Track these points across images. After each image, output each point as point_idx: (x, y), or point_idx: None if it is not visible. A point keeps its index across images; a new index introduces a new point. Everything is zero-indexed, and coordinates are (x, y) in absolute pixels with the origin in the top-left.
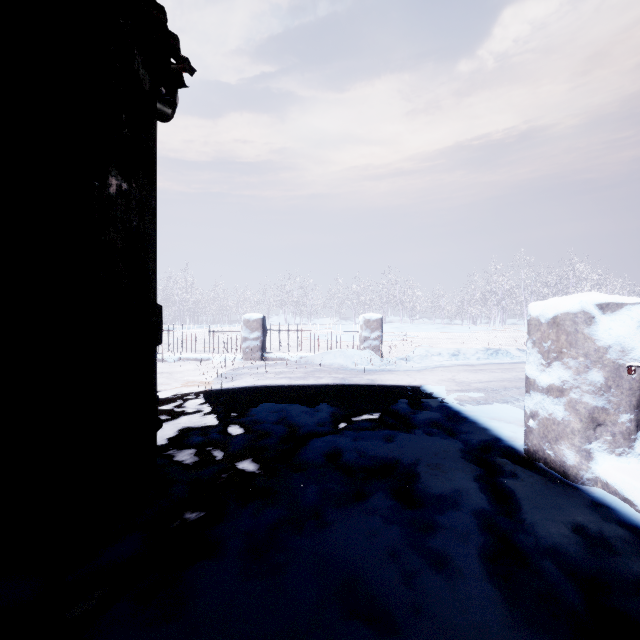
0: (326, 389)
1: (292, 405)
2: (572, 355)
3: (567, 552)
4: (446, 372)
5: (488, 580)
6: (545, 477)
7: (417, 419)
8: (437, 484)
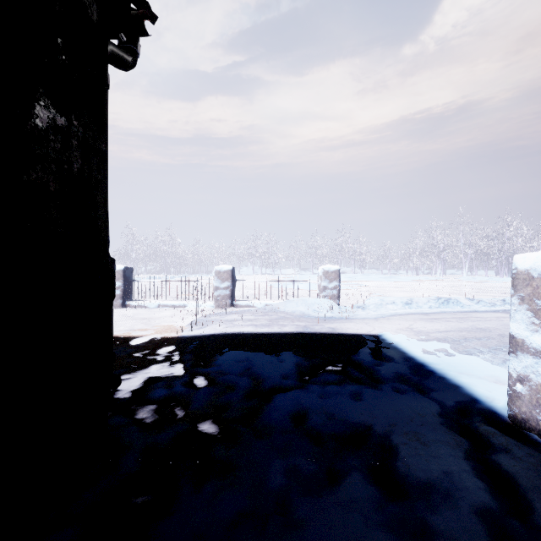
0: (290, 338)
1: (257, 354)
2: None
3: None
4: (402, 321)
5: None
6: None
7: (383, 373)
8: (421, 464)
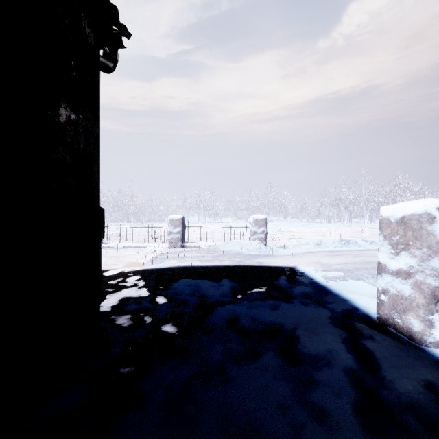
0: (227, 269)
1: (203, 281)
2: (417, 246)
3: (424, 407)
4: (313, 257)
5: (362, 434)
6: (396, 340)
7: (294, 292)
8: (313, 345)
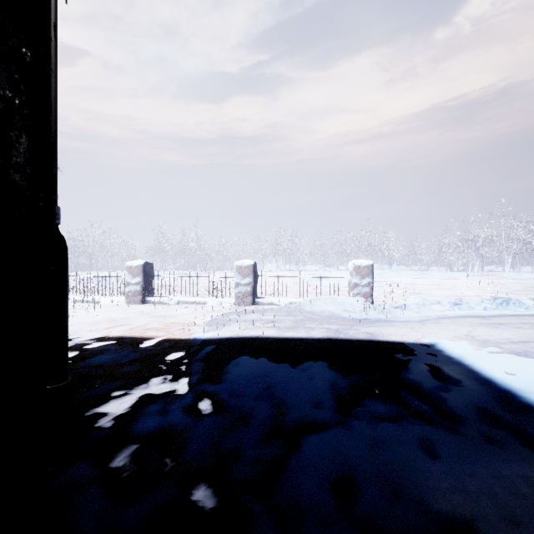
0: (319, 345)
1: (280, 368)
2: None
3: None
4: (457, 325)
5: None
6: None
7: (456, 406)
8: None
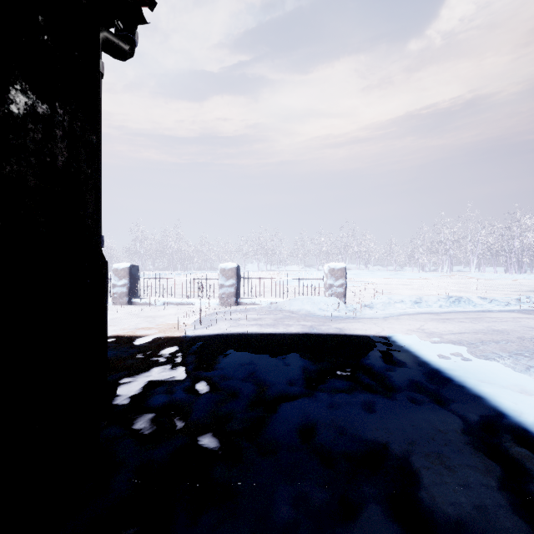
0: (295, 339)
1: (262, 357)
2: None
3: None
4: (413, 321)
5: None
6: None
7: (395, 380)
8: (448, 495)
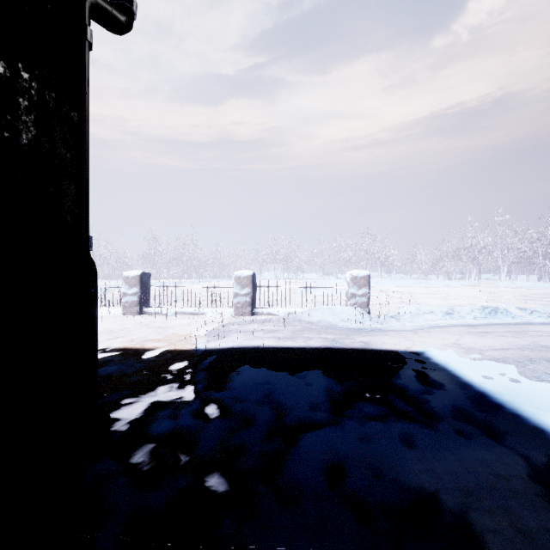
0: (317, 354)
1: (279, 375)
2: None
3: None
4: (446, 334)
5: None
6: None
7: (436, 406)
8: None
